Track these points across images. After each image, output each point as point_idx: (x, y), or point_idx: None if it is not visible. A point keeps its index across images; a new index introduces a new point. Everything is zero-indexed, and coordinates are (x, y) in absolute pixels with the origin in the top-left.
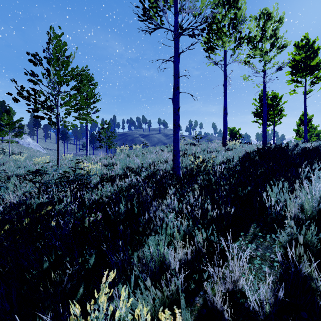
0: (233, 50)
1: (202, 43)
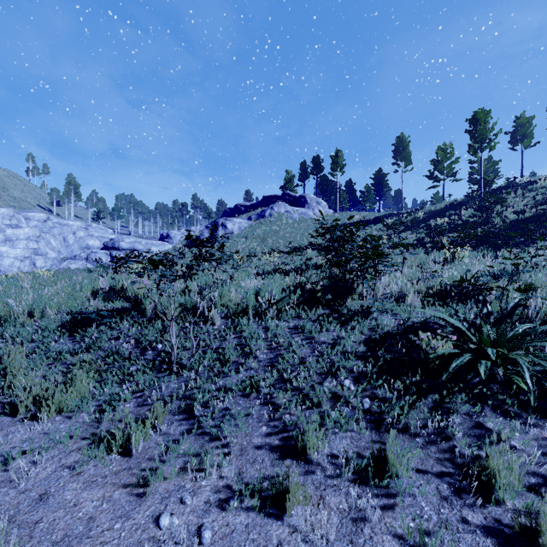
0: None
1: None
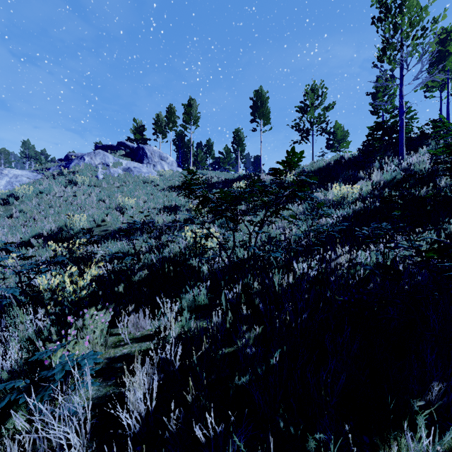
0: (441, 90)
1: (422, 87)
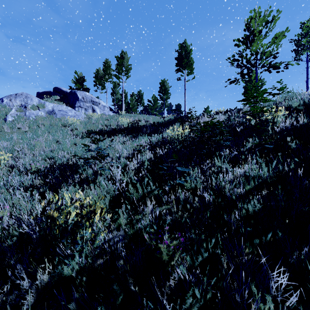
0: None
1: None
